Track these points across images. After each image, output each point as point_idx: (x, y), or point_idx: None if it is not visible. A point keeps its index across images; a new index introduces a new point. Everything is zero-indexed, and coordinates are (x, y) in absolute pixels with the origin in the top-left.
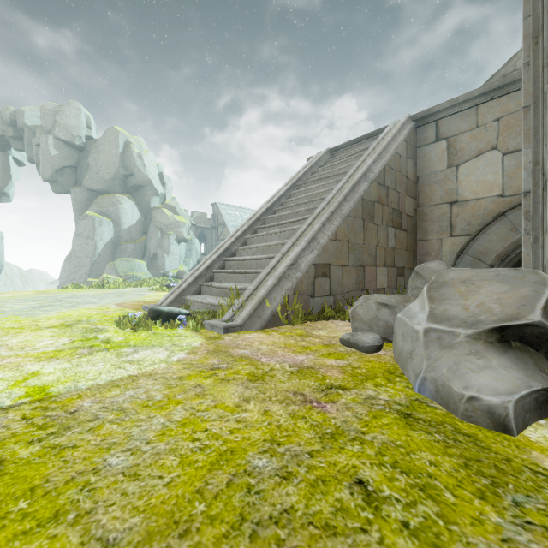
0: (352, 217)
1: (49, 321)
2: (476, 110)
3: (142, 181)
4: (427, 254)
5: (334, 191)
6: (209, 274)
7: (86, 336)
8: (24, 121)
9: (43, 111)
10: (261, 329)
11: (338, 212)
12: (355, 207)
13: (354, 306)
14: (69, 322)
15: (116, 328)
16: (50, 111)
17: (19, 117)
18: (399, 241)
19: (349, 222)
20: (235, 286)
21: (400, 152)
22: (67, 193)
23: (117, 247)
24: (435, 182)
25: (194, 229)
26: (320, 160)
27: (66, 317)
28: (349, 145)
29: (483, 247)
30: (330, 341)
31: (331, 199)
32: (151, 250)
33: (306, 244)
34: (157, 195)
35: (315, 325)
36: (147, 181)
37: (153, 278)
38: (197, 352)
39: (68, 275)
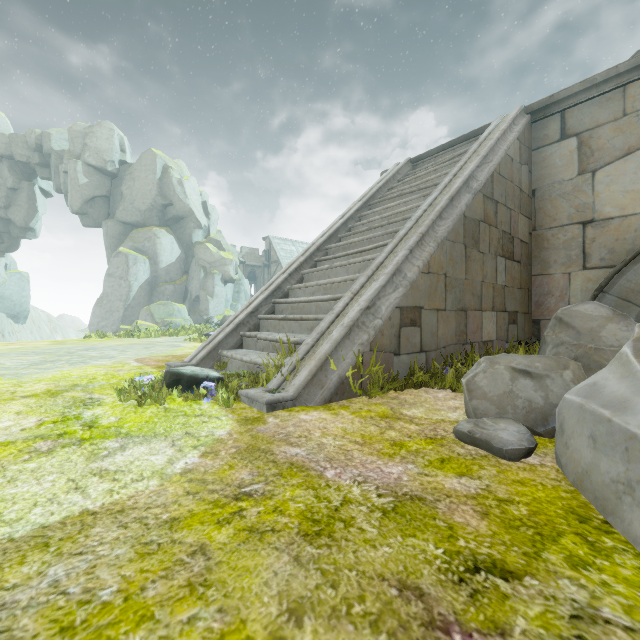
0: (450, 241)
1: (34, 386)
2: (623, 91)
3: (183, 212)
4: (548, 294)
5: (423, 207)
6: (253, 321)
7: (65, 414)
8: (51, 145)
9: (71, 133)
10: (323, 403)
11: (431, 234)
12: (455, 228)
13: (470, 374)
14: (60, 387)
15: (116, 399)
16: (80, 133)
17: (45, 141)
18: (511, 276)
19: (447, 248)
20: (286, 338)
21: (512, 155)
22: (98, 226)
23: (154, 289)
24: (560, 196)
25: (243, 268)
26: (399, 173)
27: (61, 379)
28: (437, 153)
29: (634, 284)
30: (435, 430)
31: (420, 218)
32: (192, 292)
33: (388, 278)
34: (200, 228)
35: (403, 398)
36: (189, 212)
37: (194, 325)
38: (219, 451)
39: (98, 321)
